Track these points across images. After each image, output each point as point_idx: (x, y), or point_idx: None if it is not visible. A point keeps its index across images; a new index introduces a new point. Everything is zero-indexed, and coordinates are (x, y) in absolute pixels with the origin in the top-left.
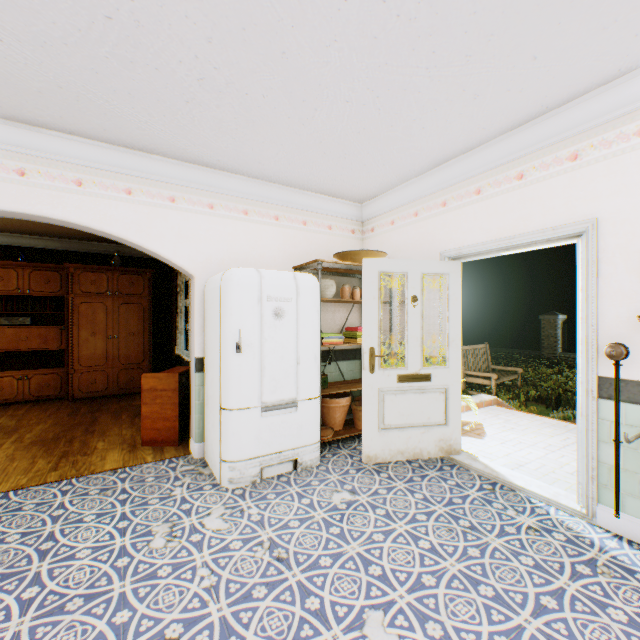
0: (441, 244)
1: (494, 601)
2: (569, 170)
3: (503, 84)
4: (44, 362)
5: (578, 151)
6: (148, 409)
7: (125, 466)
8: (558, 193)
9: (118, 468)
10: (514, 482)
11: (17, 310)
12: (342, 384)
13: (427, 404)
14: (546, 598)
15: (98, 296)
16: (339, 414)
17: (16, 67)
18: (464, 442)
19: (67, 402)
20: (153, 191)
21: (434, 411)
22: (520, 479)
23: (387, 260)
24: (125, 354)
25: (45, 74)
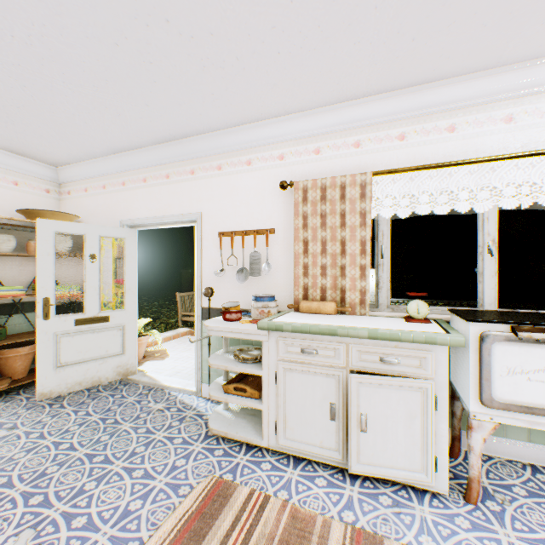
0: (122, 214)
1: (101, 463)
2: (191, 180)
3: (135, 113)
4: None
5: (195, 169)
6: None
7: None
8: (186, 193)
9: None
10: (165, 384)
11: None
12: (28, 334)
13: (106, 340)
14: (141, 447)
15: None
16: (22, 362)
17: None
18: (148, 365)
19: None
20: None
21: (113, 345)
22: (170, 381)
23: (65, 222)
24: None
25: None
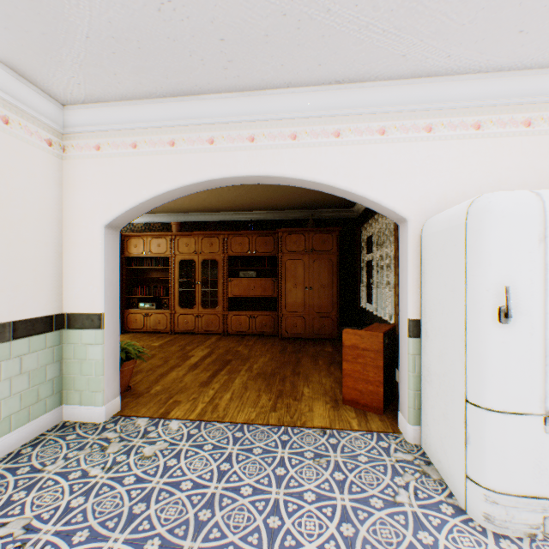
0: None
1: None
2: None
3: None
4: (263, 306)
5: None
6: (348, 366)
7: (331, 427)
8: None
9: (325, 428)
10: None
11: (248, 267)
12: None
13: None
14: None
15: (297, 254)
16: None
17: (248, 6)
18: None
19: (277, 339)
20: (360, 127)
21: None
22: None
23: None
24: (317, 304)
25: (271, 0)
